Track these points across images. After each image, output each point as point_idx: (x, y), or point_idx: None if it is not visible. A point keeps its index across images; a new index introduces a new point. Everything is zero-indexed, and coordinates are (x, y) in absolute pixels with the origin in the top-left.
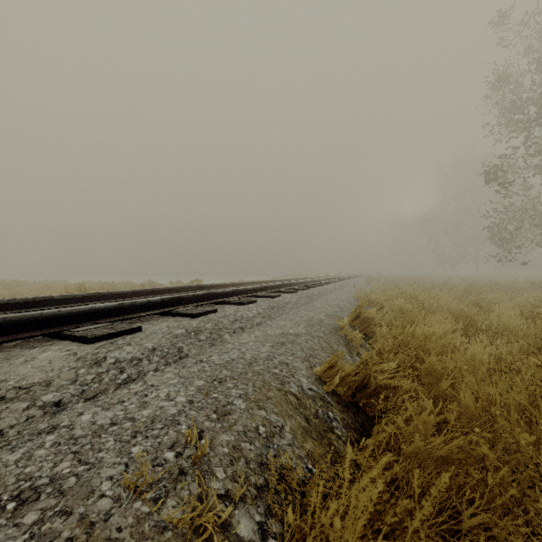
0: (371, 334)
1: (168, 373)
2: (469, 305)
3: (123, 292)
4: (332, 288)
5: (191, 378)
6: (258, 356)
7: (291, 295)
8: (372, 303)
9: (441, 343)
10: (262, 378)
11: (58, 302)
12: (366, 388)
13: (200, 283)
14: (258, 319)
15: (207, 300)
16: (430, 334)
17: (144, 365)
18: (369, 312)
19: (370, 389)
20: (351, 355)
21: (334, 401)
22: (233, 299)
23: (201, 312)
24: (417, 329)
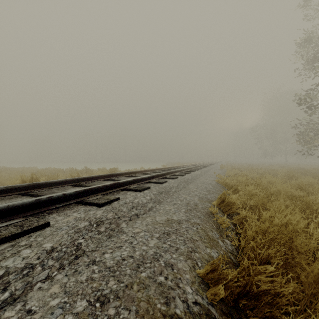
0: (232, 213)
1: (55, 285)
2: (298, 189)
3: (56, 181)
4: (200, 173)
5: (75, 294)
6: (146, 254)
7: (174, 180)
8: (227, 185)
9: (294, 229)
10: (147, 295)
11: (3, 192)
12: (248, 295)
13: (115, 170)
14: (150, 204)
15: (113, 188)
16: (285, 222)
17: (34, 274)
18: (231, 198)
19: (251, 295)
20: (223, 239)
21: (218, 313)
22: (133, 186)
23: (105, 202)
24: (275, 219)
